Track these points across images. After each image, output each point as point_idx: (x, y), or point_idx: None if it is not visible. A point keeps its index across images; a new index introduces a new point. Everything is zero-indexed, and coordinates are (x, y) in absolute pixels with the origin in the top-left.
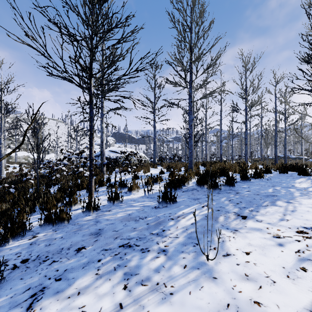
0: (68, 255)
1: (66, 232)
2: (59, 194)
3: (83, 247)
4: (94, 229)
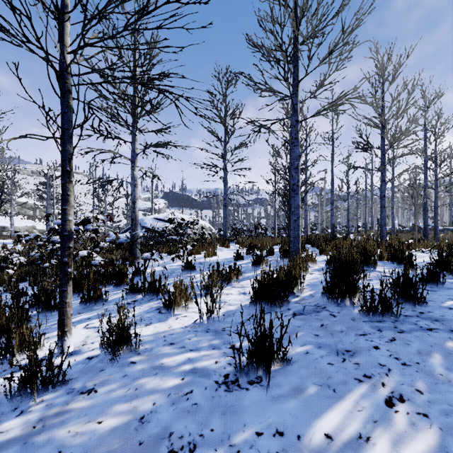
0: None
1: None
2: (3, 316)
3: None
4: None
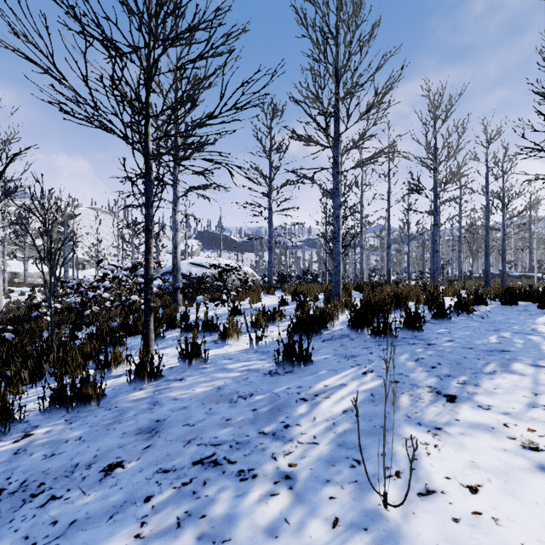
0: (86, 482)
1: (91, 427)
2: (89, 345)
3: (118, 464)
4: (146, 421)
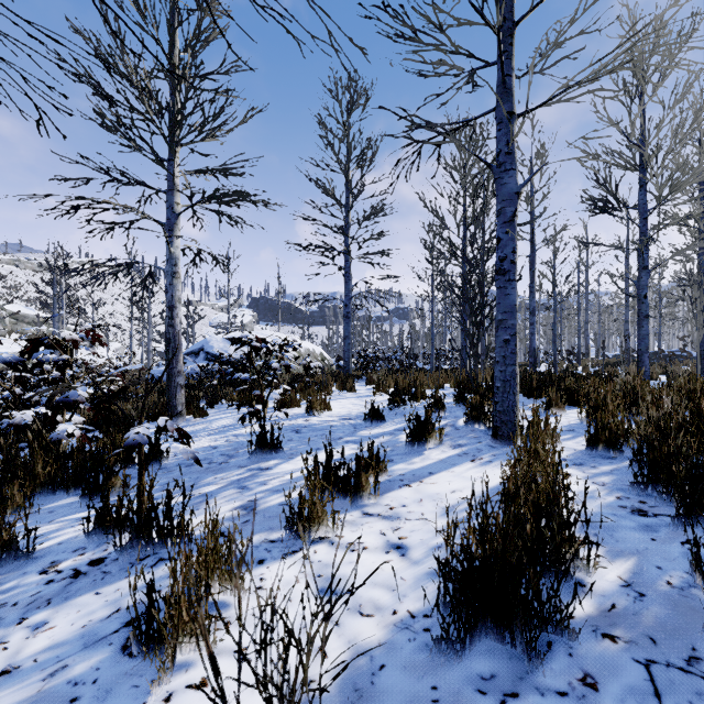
0: None
1: None
2: None
3: None
4: None
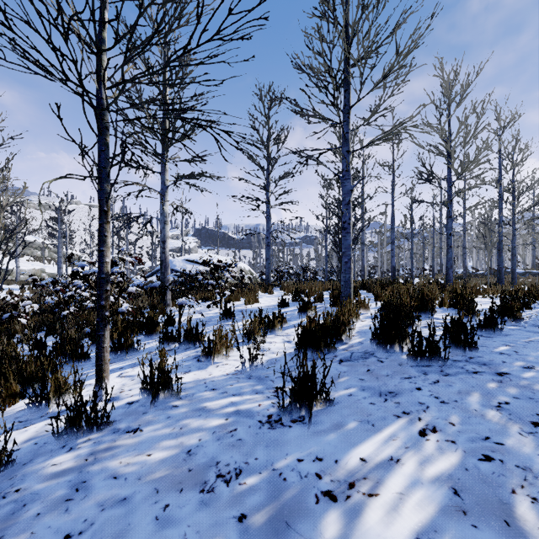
0: None
1: None
2: (32, 364)
3: None
4: (48, 537)
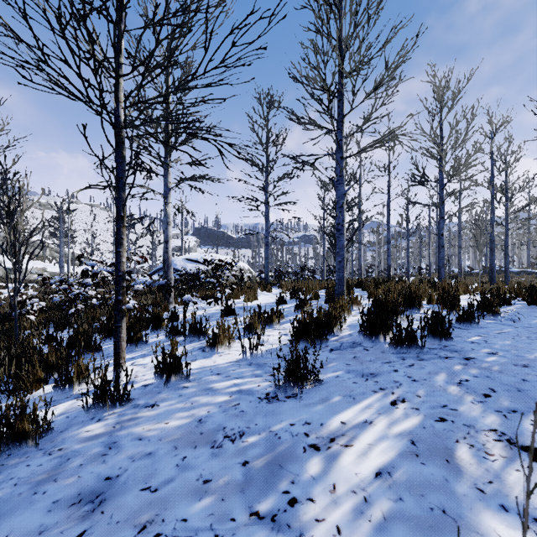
0: None
1: (14, 486)
2: (54, 354)
3: None
4: (92, 478)
